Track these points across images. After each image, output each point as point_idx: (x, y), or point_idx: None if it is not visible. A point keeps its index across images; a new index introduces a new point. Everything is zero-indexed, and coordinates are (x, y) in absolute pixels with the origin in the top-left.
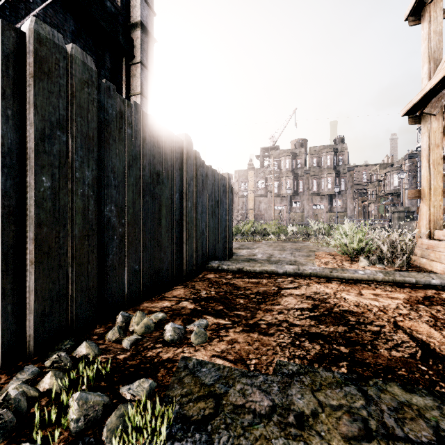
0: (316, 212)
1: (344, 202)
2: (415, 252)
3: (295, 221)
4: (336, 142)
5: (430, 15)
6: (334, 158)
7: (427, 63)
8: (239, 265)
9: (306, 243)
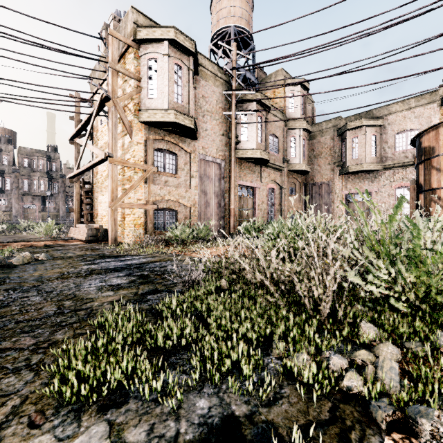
0: (28, 211)
1: (57, 204)
2: (69, 232)
3: None
4: (49, 149)
5: (76, 145)
6: (48, 163)
7: (75, 162)
8: None
9: (18, 235)
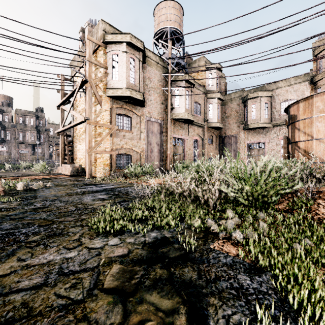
0: (22, 155)
1: (43, 150)
2: (57, 170)
3: (2, 161)
4: (37, 110)
5: (61, 110)
6: (36, 121)
7: (61, 122)
8: (0, 175)
9: (20, 172)
